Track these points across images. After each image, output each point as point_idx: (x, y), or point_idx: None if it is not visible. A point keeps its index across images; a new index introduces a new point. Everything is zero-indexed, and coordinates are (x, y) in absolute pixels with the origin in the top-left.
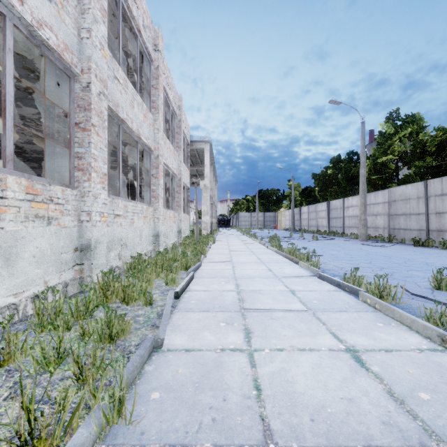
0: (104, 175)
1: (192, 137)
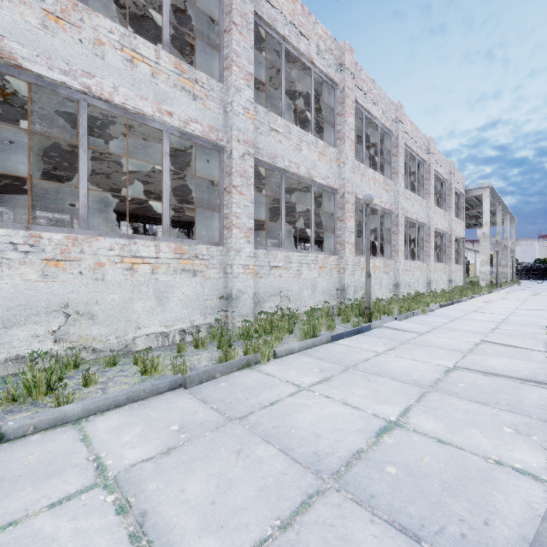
0: (403, 252)
1: (467, 186)
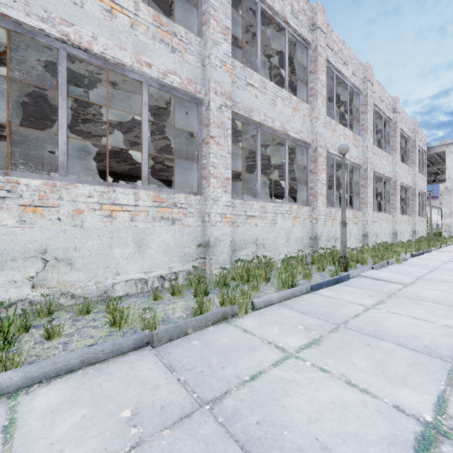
0: (371, 204)
1: (429, 144)
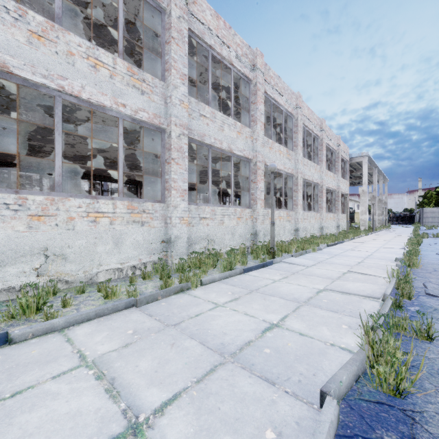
0: (301, 205)
1: (351, 155)
